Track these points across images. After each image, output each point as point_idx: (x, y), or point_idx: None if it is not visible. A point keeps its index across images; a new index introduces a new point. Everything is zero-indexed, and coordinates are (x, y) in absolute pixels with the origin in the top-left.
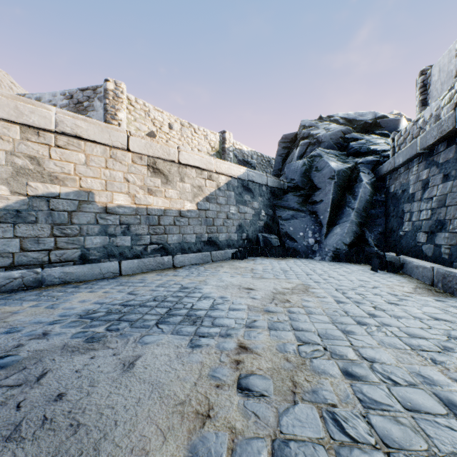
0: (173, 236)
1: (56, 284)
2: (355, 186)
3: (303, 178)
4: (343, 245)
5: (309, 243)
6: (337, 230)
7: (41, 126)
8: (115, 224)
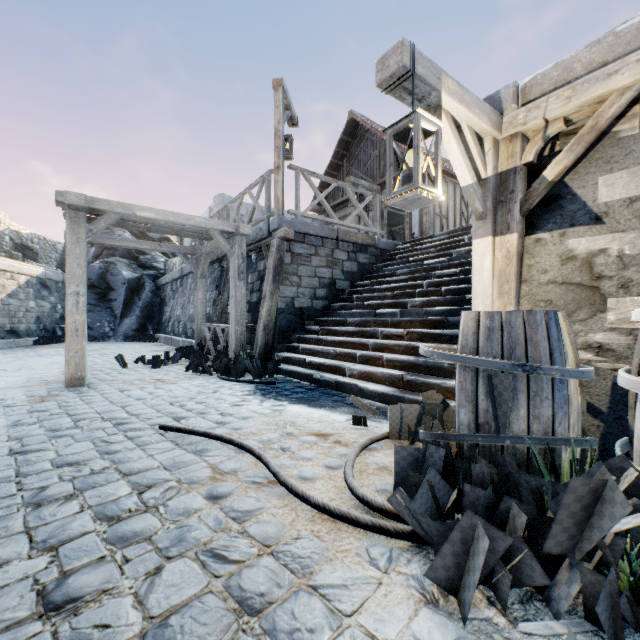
0: None
1: None
2: (141, 292)
3: (101, 280)
4: (131, 331)
5: (106, 331)
6: (127, 321)
7: None
8: None
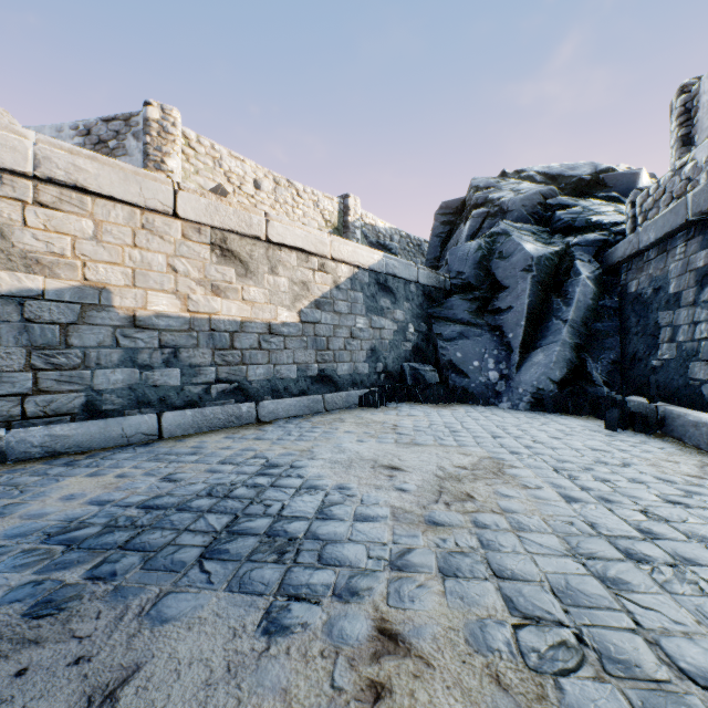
0: (258, 368)
1: (34, 458)
2: (567, 283)
3: (478, 271)
4: (550, 384)
5: (490, 379)
6: (538, 358)
7: (5, 164)
8: (151, 347)
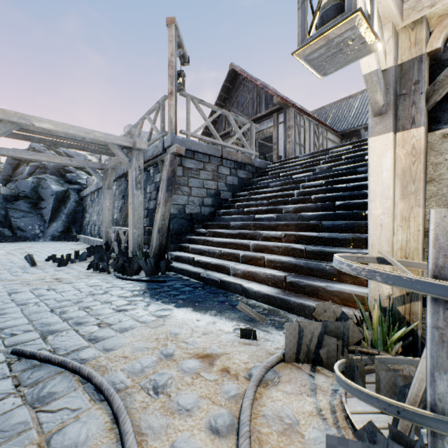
0: None
1: None
2: (67, 201)
3: (33, 192)
4: (58, 233)
5: (37, 232)
6: (55, 225)
7: None
8: None
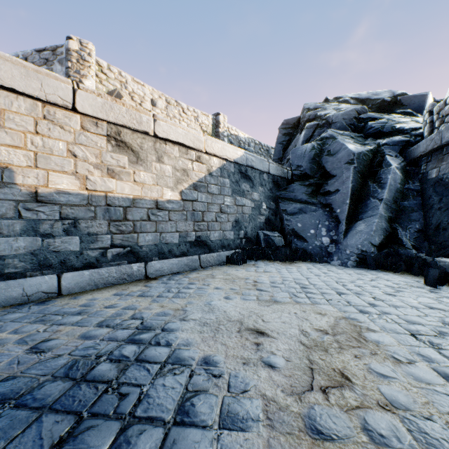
0: (147, 236)
1: None
2: (380, 172)
3: (312, 165)
4: (371, 247)
5: (323, 242)
6: (361, 227)
7: None
8: (52, 219)
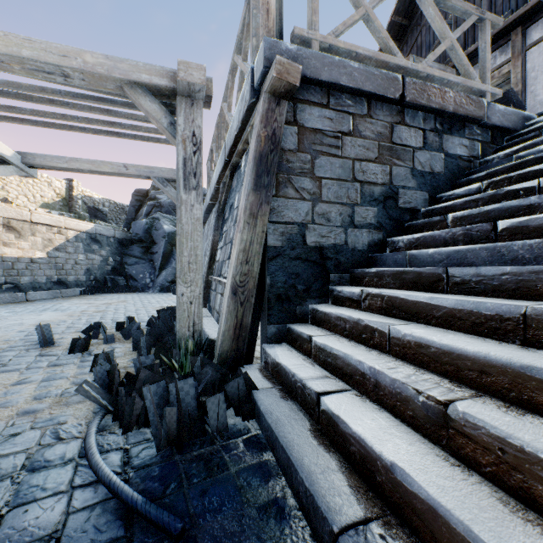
0: (26, 278)
1: None
2: None
3: (146, 234)
4: (167, 282)
5: (147, 282)
6: (164, 273)
7: None
8: None
